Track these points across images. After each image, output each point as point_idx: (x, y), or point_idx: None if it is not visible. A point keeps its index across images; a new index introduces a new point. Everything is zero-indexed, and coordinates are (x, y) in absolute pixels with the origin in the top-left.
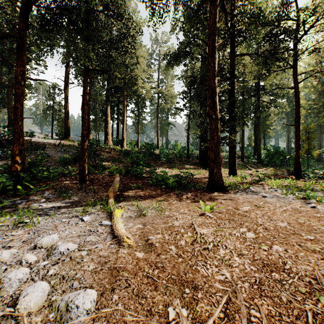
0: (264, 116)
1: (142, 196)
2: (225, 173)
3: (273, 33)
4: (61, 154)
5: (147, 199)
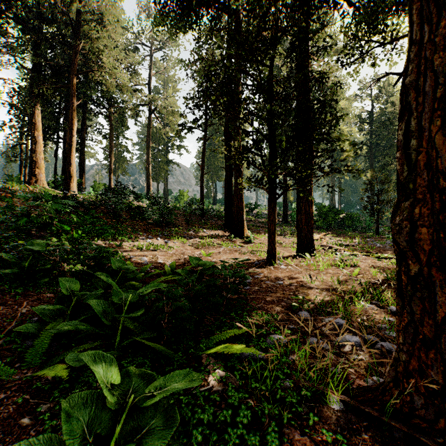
0: None
1: None
2: (277, 245)
3: None
4: None
5: None
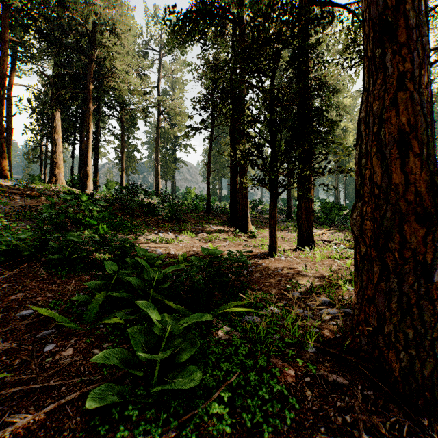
0: None
1: None
2: (279, 240)
3: None
4: None
5: None
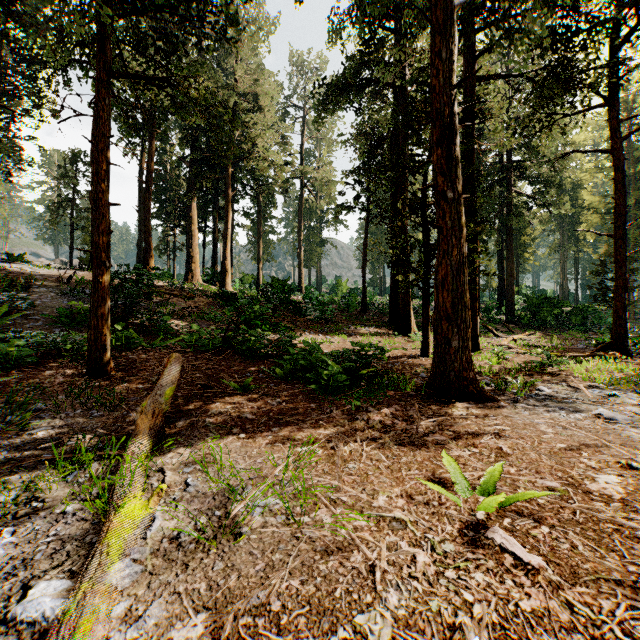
0: (517, 227)
1: (247, 419)
2: None
3: (563, 24)
4: (69, 300)
5: (262, 432)
